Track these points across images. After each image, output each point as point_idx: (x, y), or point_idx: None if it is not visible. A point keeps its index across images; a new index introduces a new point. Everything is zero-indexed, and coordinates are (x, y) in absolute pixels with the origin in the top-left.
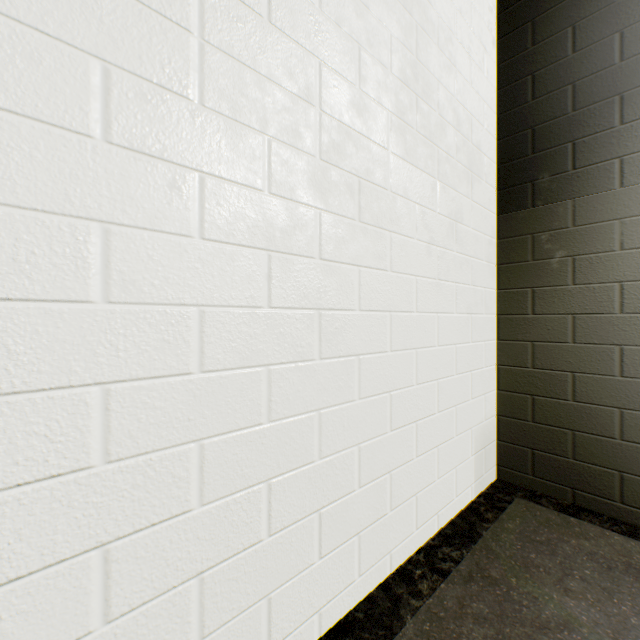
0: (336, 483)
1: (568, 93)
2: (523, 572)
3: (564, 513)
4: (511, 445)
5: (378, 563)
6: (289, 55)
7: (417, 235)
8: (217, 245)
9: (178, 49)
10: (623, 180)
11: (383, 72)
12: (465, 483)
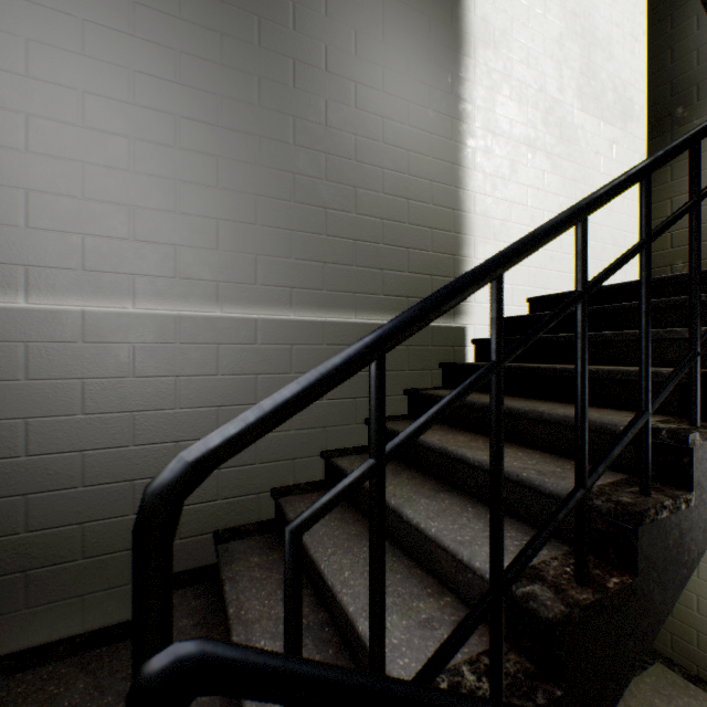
0: None
1: None
2: (647, 706)
3: (687, 680)
4: None
5: None
6: None
7: None
8: None
9: None
10: None
11: None
12: None
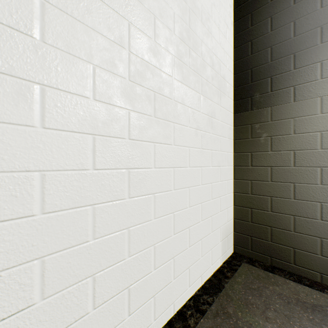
0: (140, 269)
1: (268, 52)
2: (245, 308)
3: (266, 270)
4: (241, 234)
5: (166, 310)
6: (108, 16)
7: (189, 124)
8: (55, 132)
9: (24, 3)
10: (295, 98)
11: (169, 33)
12: (217, 257)
